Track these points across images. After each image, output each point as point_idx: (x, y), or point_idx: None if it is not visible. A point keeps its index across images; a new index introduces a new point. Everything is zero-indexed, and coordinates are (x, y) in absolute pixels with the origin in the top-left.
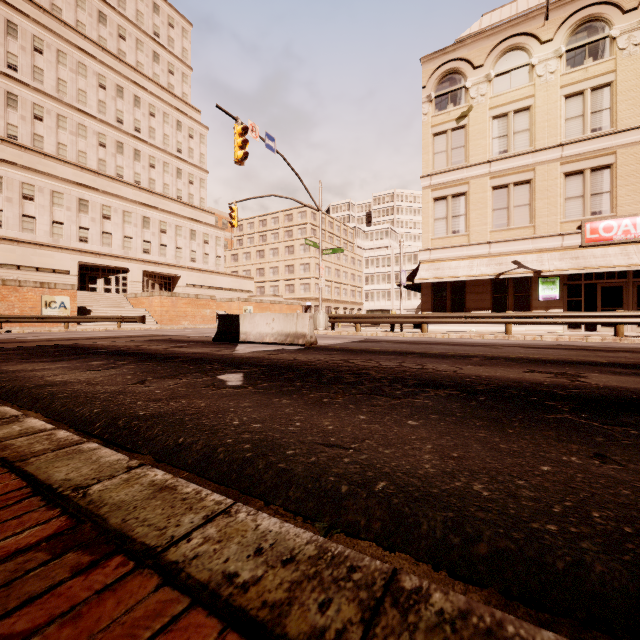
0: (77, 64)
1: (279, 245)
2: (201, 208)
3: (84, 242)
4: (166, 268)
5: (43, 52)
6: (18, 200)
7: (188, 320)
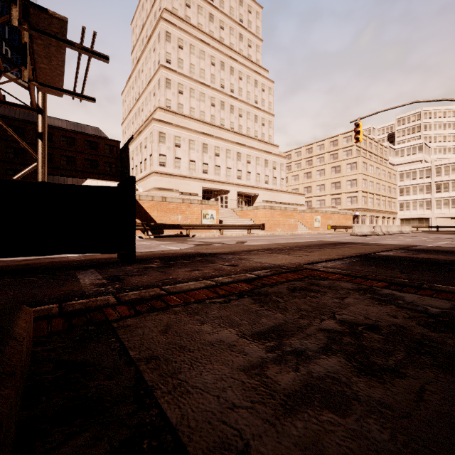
0: (200, 52)
1: (325, 166)
2: (270, 143)
3: (205, 173)
4: (250, 189)
5: (183, 48)
6: (173, 148)
7: (280, 227)
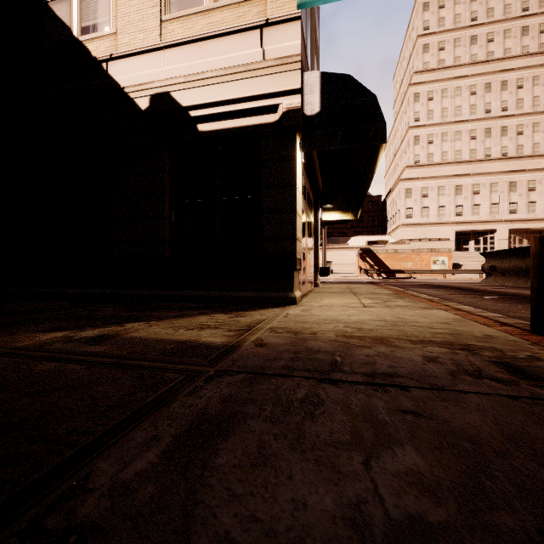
0: (454, 90)
1: None
2: None
3: (459, 216)
4: (534, 223)
5: (433, 98)
6: (419, 199)
7: None
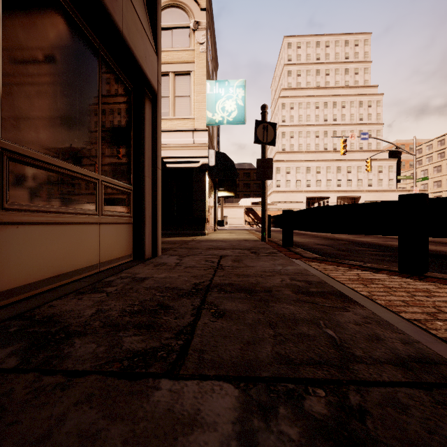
0: (306, 104)
1: None
2: (376, 150)
3: (308, 187)
4: (351, 193)
5: (293, 108)
6: (285, 175)
7: None
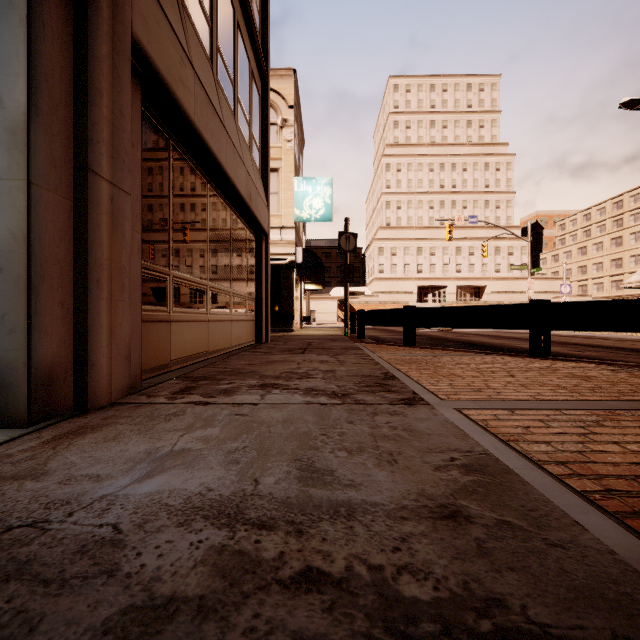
0: (417, 165)
1: (603, 238)
2: (506, 226)
3: (420, 273)
4: (474, 281)
5: (401, 170)
6: (390, 257)
7: None
